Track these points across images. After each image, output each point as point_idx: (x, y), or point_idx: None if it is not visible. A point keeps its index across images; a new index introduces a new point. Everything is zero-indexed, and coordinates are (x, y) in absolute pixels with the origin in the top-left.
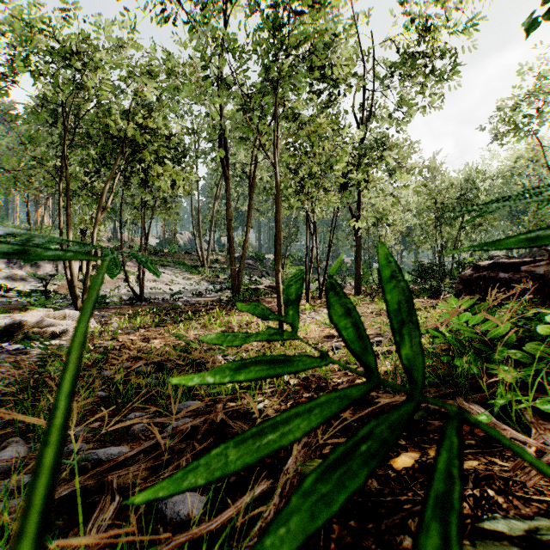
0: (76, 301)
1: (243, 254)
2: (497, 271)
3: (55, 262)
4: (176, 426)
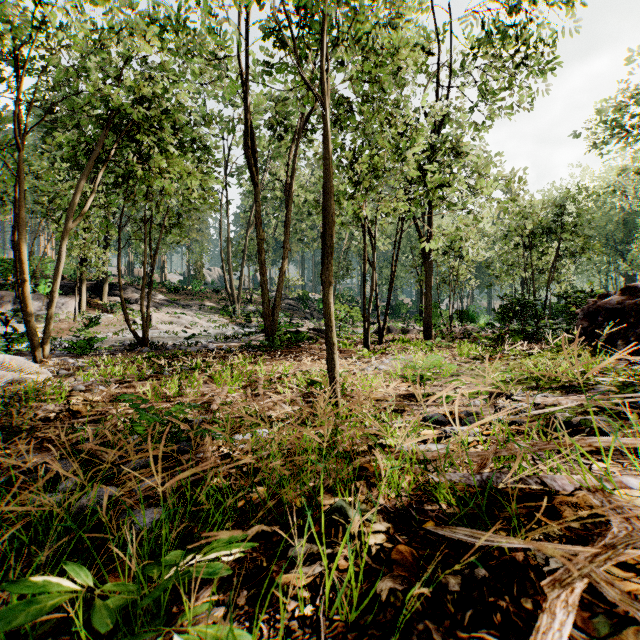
0: (34, 343)
1: (280, 286)
2: None
3: (46, 299)
4: None
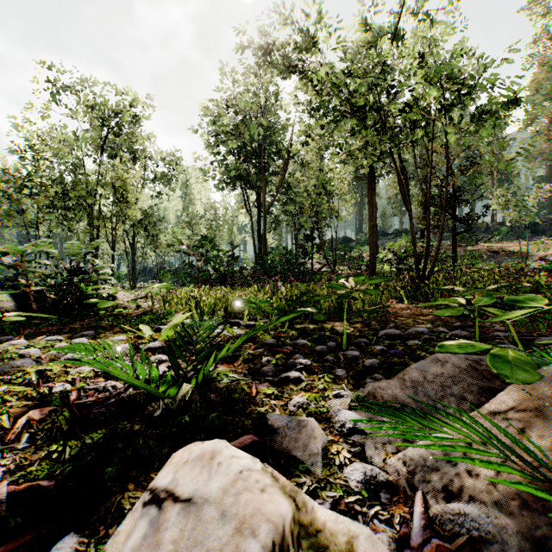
0: None
1: None
2: None
3: None
4: None
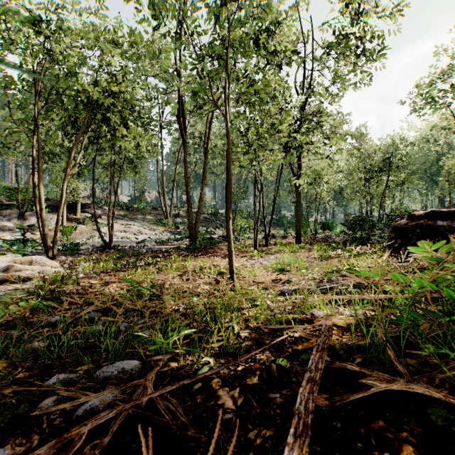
0: (47, 248)
1: (199, 208)
2: (434, 219)
3: None
4: (89, 408)
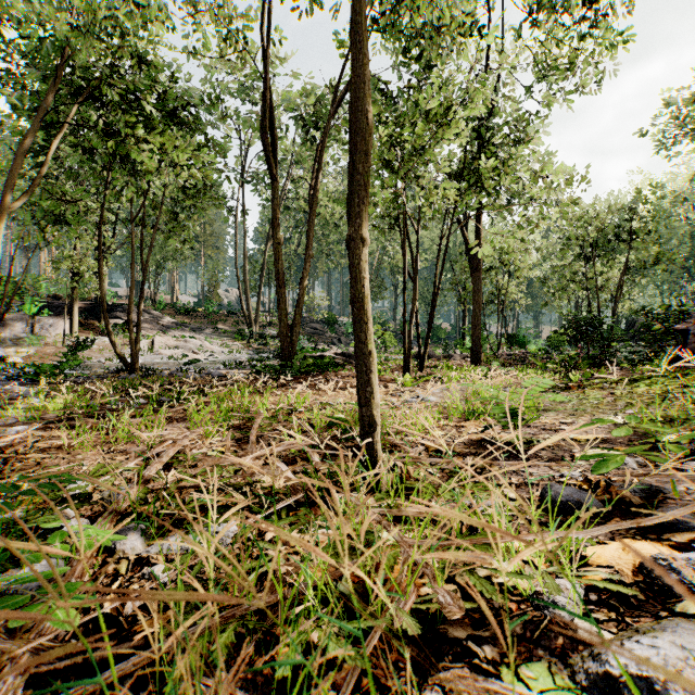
0: None
1: (299, 300)
2: None
3: (31, 320)
4: None
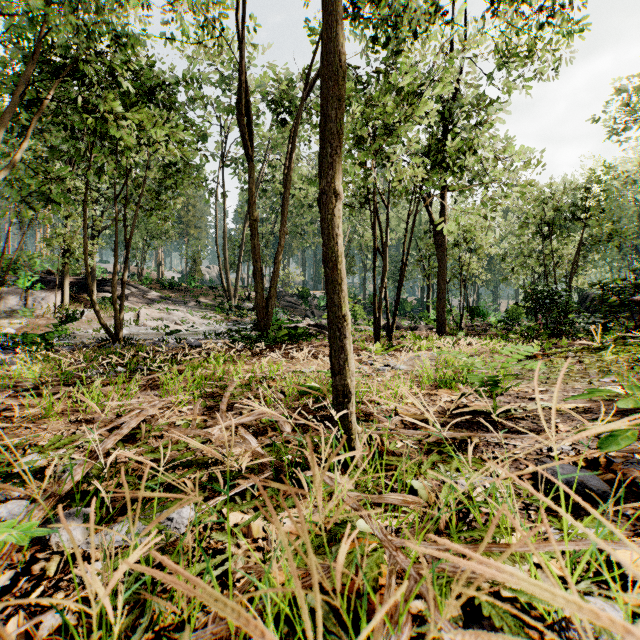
0: None
1: (274, 273)
2: None
3: (25, 293)
4: None
